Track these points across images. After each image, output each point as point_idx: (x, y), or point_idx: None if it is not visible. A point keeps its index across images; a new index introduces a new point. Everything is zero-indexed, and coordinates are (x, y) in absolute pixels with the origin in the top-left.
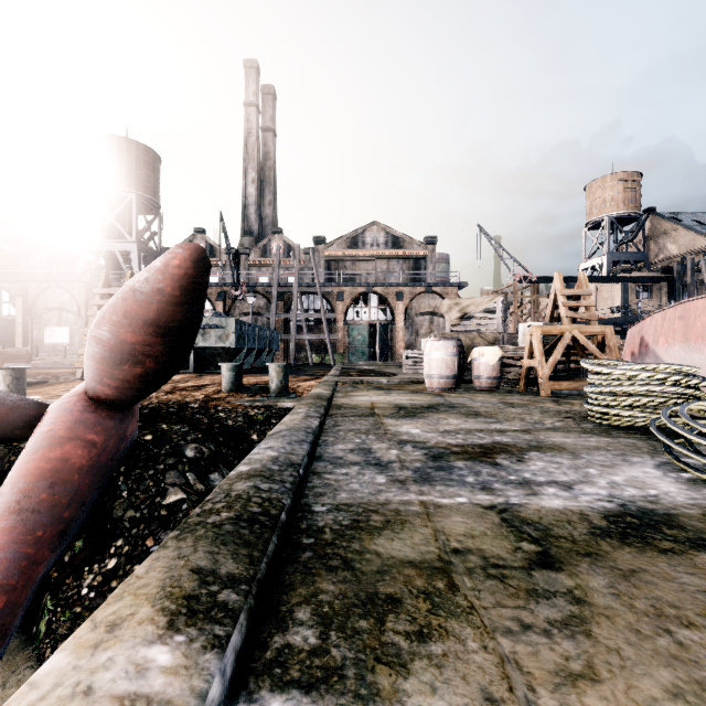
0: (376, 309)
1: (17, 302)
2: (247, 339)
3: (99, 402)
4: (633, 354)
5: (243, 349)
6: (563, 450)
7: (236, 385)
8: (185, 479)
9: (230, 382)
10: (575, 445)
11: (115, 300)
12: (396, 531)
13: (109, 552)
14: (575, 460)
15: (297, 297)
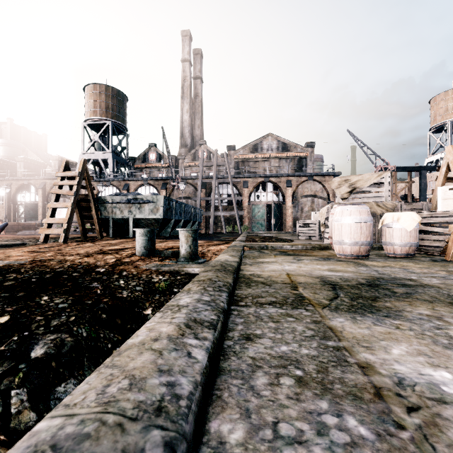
0: (271, 193)
1: (39, 193)
2: (174, 212)
3: None
4: None
5: (171, 220)
6: None
7: (148, 249)
8: (3, 405)
9: (142, 246)
10: None
11: None
12: None
13: None
14: None
15: (215, 185)
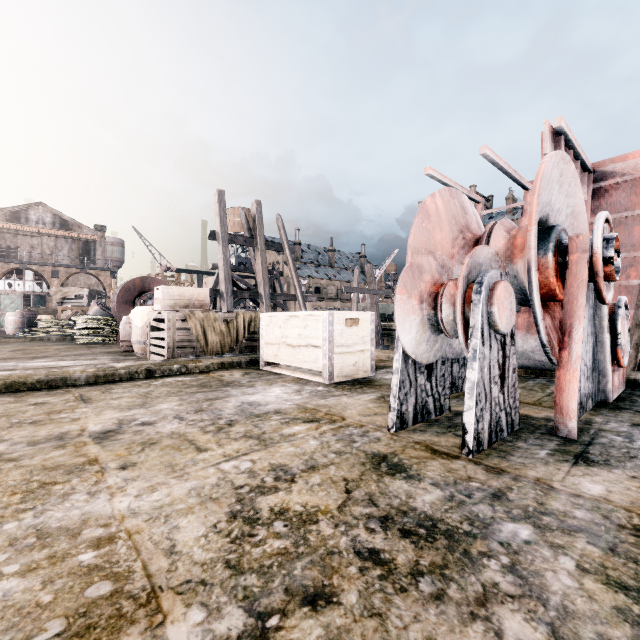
0: (32, 282)
1: None
2: None
3: None
4: None
5: None
6: None
7: None
8: None
9: None
10: None
11: None
12: None
13: None
14: None
15: None
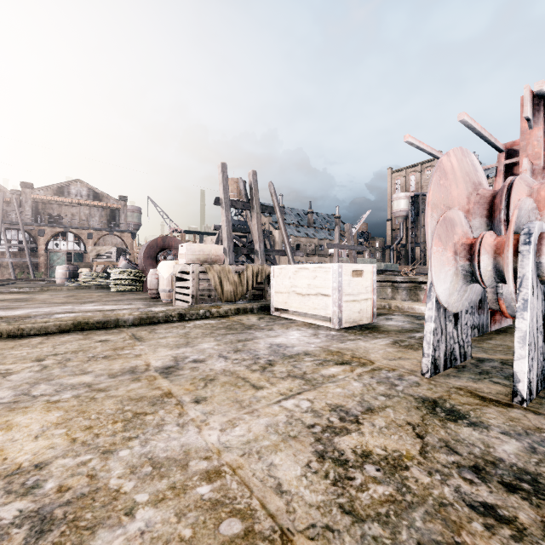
0: (73, 243)
1: None
2: None
3: None
4: None
5: None
6: None
7: None
8: None
9: None
10: None
11: None
12: None
13: None
14: None
15: (0, 231)
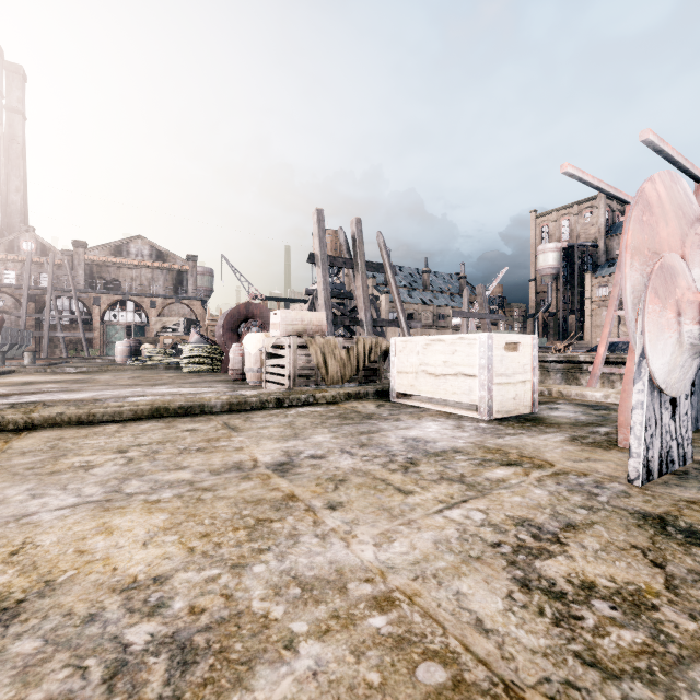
0: (133, 313)
1: None
2: (1, 337)
3: None
4: None
5: None
6: None
7: (3, 361)
8: None
9: None
10: None
11: None
12: None
13: None
14: None
15: (51, 300)
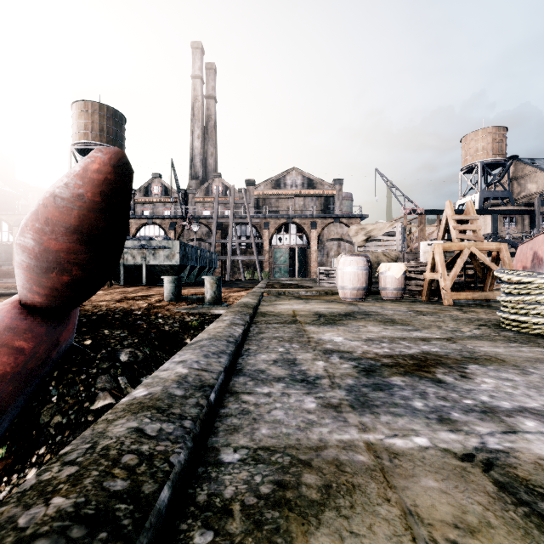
0: (295, 236)
1: (14, 231)
2: (190, 258)
3: (32, 309)
4: (525, 268)
5: (187, 266)
6: (503, 363)
7: (176, 295)
8: (116, 383)
9: (170, 292)
10: (511, 356)
11: (36, 207)
12: (343, 512)
13: (31, 460)
14: (526, 376)
15: (232, 226)
